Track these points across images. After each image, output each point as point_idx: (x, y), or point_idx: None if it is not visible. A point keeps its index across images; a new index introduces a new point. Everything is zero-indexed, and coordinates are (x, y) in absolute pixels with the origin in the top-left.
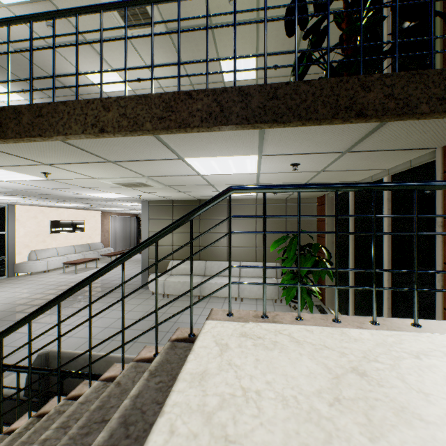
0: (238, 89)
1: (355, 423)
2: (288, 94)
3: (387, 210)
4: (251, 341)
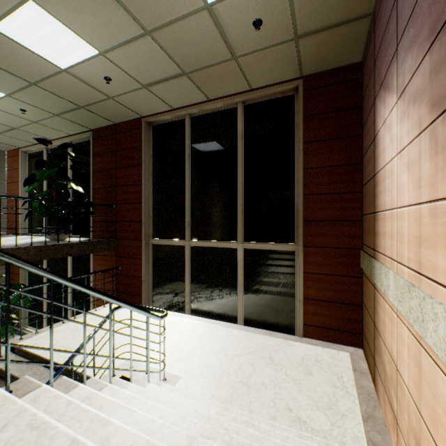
0: (25, 248)
1: (78, 335)
2: (47, 249)
3: (71, 262)
4: (43, 338)
